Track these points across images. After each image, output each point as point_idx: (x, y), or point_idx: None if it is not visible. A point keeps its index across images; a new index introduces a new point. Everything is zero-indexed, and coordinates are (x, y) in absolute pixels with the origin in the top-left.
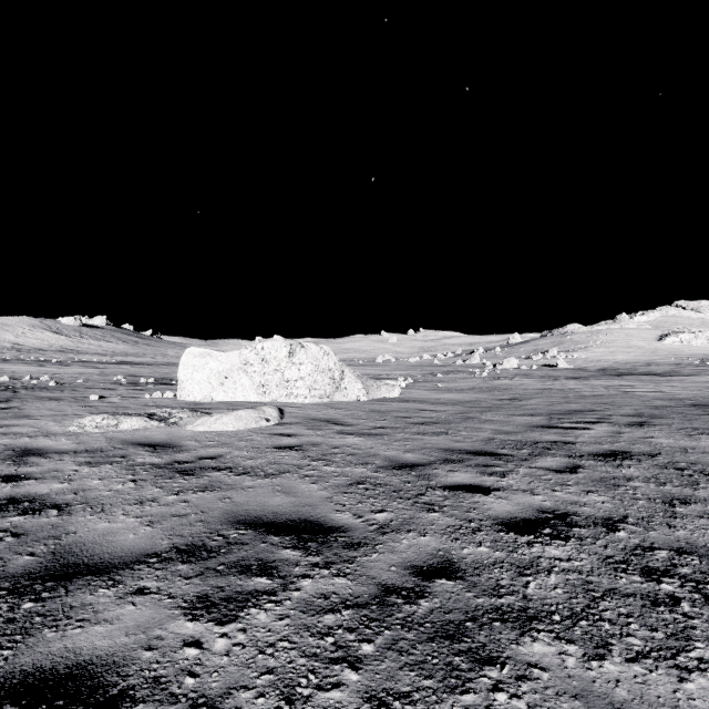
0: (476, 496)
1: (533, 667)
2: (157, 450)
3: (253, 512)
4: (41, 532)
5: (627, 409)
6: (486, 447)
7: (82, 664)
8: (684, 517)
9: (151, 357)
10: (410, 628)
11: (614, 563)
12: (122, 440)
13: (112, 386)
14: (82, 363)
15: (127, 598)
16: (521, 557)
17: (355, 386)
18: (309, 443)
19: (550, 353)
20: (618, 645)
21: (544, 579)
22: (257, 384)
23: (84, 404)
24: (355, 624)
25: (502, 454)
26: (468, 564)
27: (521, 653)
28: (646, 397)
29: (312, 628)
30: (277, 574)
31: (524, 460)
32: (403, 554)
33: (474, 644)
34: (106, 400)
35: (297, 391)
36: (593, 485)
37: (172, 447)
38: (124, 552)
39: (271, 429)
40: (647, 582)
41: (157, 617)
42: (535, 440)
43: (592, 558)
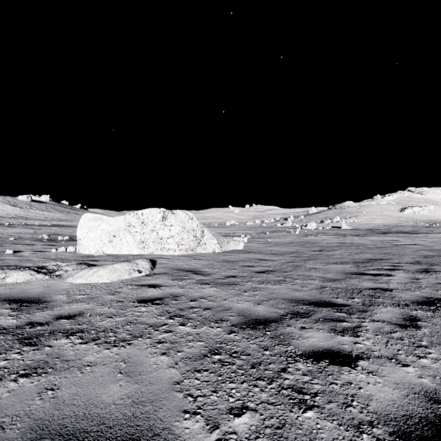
0: (345, 371)
1: None
2: (22, 307)
3: (70, 423)
4: None
5: (406, 258)
6: (323, 295)
7: None
8: None
9: (76, 221)
10: None
11: None
12: None
13: (34, 242)
14: (25, 226)
15: None
16: None
17: (211, 241)
18: (170, 295)
19: (335, 219)
20: None
21: None
22: (138, 241)
23: None
24: None
25: (340, 304)
26: None
27: None
28: (413, 248)
29: None
30: None
31: (363, 311)
32: None
33: None
34: (18, 254)
35: (168, 246)
36: None
37: (39, 302)
38: None
39: (141, 280)
40: None
41: None
42: (358, 287)
43: None
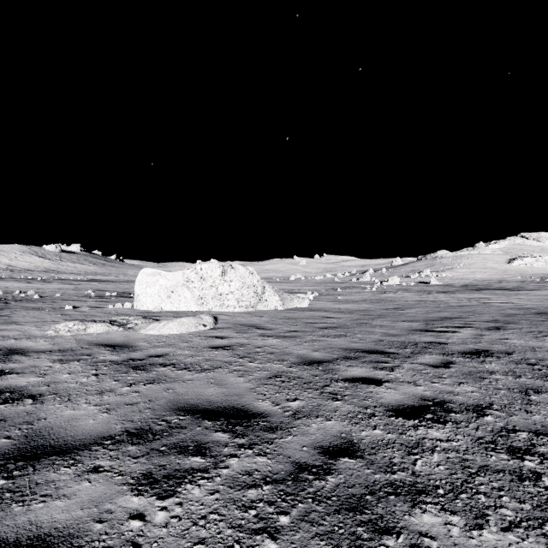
0: (371, 387)
1: (424, 536)
2: (116, 349)
3: (191, 401)
4: (17, 418)
5: (486, 316)
6: (377, 346)
7: (42, 535)
8: (537, 404)
9: (115, 276)
10: (319, 501)
11: (484, 443)
12: (88, 341)
13: (83, 298)
14: (61, 281)
15: (84, 476)
16: (409, 438)
17: (273, 298)
18: (237, 344)
19: (424, 273)
20: (494, 515)
21: (429, 458)
22: (197, 297)
23: (60, 313)
24: (273, 498)
25: (390, 353)
26: (366, 444)
27: (413, 523)
28: (500, 307)
29: (238, 502)
30: (209, 454)
31: (407, 357)
32: (313, 436)
33: (373, 515)
34: (78, 309)
35: (228, 302)
36: (463, 378)
37: (128, 347)
38: (84, 435)
39: (208, 332)
40: (513, 459)
41: (108, 492)
42: (415, 341)
43: (466, 439)
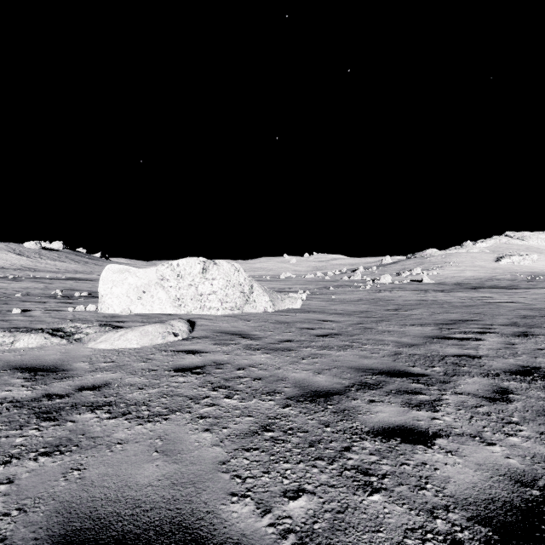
0: (419, 451)
1: None
2: (36, 376)
3: (101, 505)
4: None
5: (501, 318)
6: (397, 364)
7: None
8: None
9: (96, 274)
10: None
11: None
12: (5, 362)
13: (46, 299)
14: (34, 279)
15: None
16: None
17: (262, 298)
18: (213, 363)
19: (415, 271)
20: None
21: None
22: (173, 298)
23: (1, 318)
24: None
25: (417, 374)
26: None
27: None
28: (509, 307)
29: None
30: None
31: (444, 382)
32: None
33: None
34: (28, 313)
35: (210, 304)
36: (544, 423)
37: (57, 371)
38: None
39: (178, 344)
40: None
41: None
42: (440, 354)
43: None
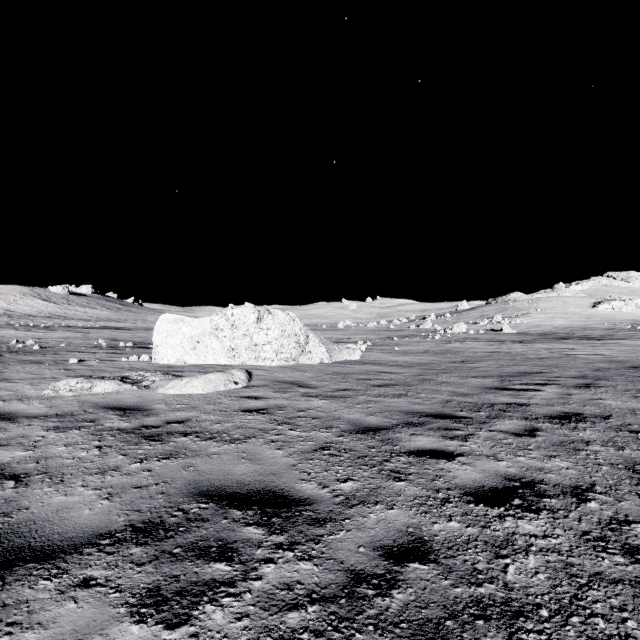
0: (441, 463)
1: None
2: (127, 414)
3: (216, 482)
4: None
5: (572, 371)
6: (445, 409)
7: None
8: None
9: (132, 322)
10: (384, 630)
11: (592, 540)
12: (94, 403)
13: (92, 349)
14: (68, 328)
15: (70, 593)
16: (494, 534)
17: (318, 349)
18: (275, 406)
19: (495, 319)
20: None
21: (523, 562)
22: (227, 348)
23: (63, 368)
24: (322, 625)
25: (461, 417)
26: (440, 543)
27: None
28: (587, 359)
29: (274, 632)
30: (237, 558)
31: (483, 423)
32: (372, 531)
33: None
34: (85, 363)
35: (265, 355)
36: (554, 450)
37: (141, 410)
38: (76, 531)
39: (239, 391)
40: (632, 563)
41: (100, 618)
42: (491, 402)
43: (568, 535)
